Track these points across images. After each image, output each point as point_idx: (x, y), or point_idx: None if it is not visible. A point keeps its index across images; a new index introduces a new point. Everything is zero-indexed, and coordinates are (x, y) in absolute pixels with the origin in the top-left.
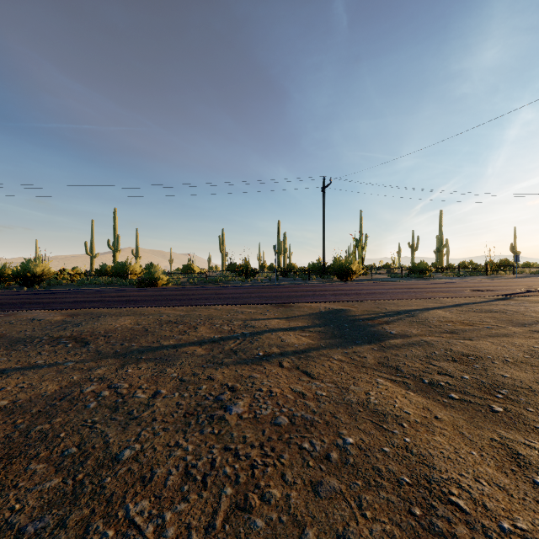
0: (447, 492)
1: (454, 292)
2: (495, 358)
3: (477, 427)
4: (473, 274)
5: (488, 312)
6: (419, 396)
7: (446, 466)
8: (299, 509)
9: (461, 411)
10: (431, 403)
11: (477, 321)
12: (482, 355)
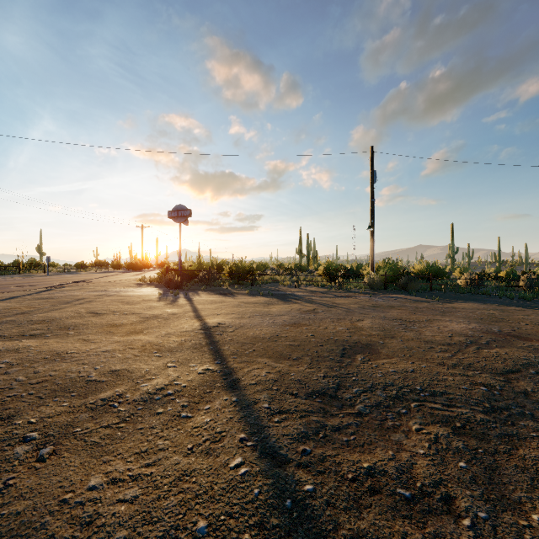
0: (67, 352)
1: (1, 289)
2: (62, 318)
3: (67, 339)
4: (6, 273)
5: (42, 299)
6: (29, 340)
7: (62, 348)
8: (6, 378)
9: (56, 338)
10: (39, 340)
11: (37, 305)
12: (54, 318)
